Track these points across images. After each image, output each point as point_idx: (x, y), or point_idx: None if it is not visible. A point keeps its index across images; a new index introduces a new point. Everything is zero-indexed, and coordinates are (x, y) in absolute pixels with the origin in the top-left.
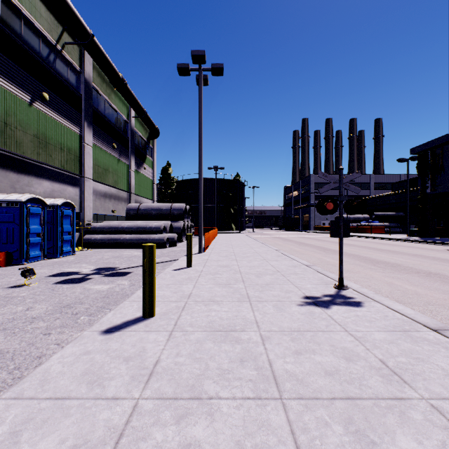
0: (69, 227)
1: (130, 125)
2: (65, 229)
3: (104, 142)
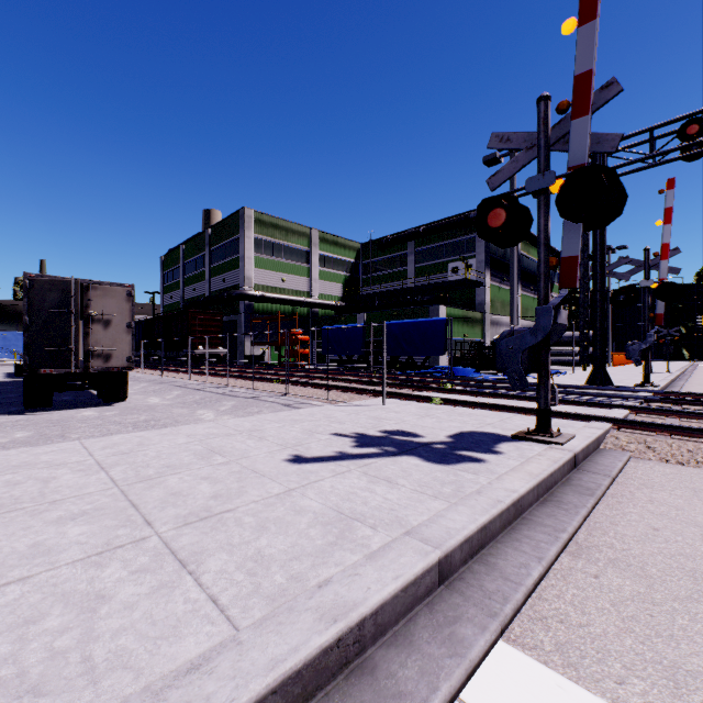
0: None
1: None
2: None
3: (526, 289)
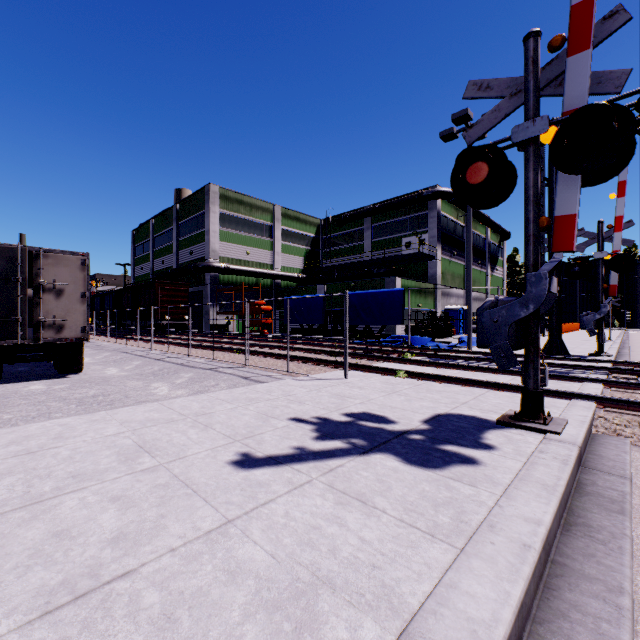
0: None
1: (487, 241)
2: None
3: (473, 263)
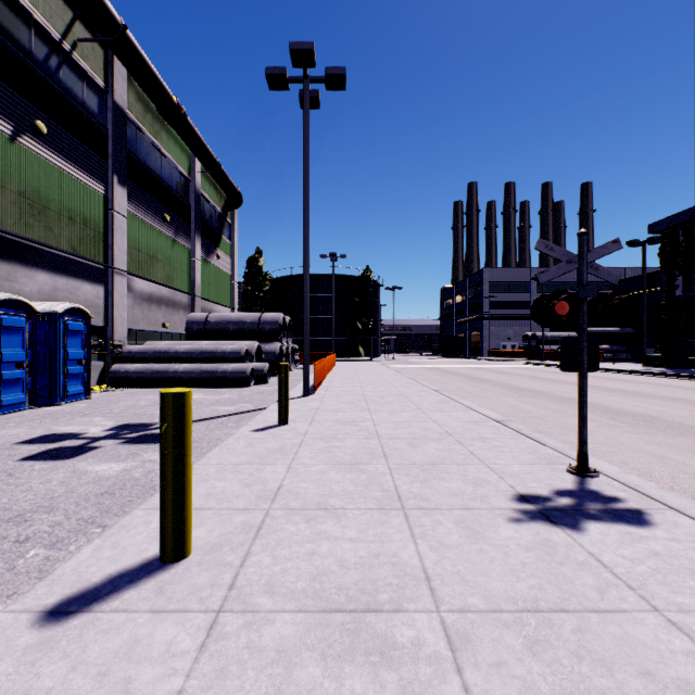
0: (80, 352)
1: (193, 186)
2: (72, 355)
3: (149, 211)
